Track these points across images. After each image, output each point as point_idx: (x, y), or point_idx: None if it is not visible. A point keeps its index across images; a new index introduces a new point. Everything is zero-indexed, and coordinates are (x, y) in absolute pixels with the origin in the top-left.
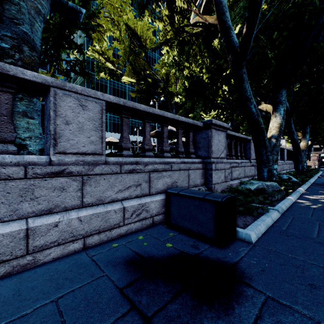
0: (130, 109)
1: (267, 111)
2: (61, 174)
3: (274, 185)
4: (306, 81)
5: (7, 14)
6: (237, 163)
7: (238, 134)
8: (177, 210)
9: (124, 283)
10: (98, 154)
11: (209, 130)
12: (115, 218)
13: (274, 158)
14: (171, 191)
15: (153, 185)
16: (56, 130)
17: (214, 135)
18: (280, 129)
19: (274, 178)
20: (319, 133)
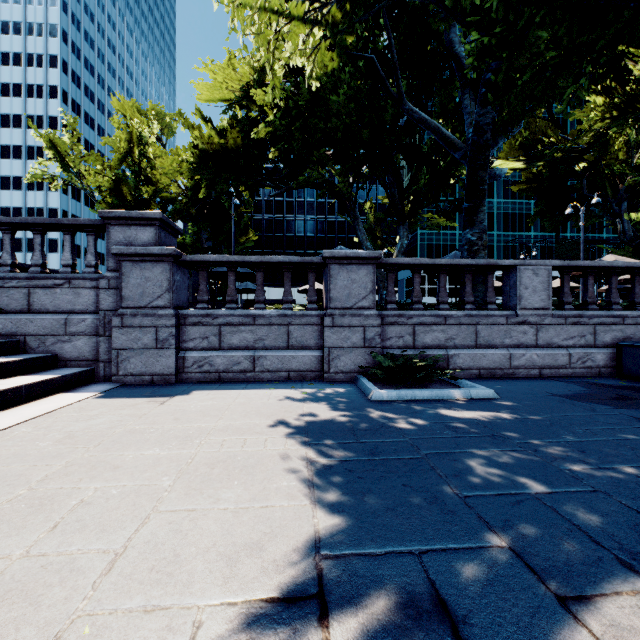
0: (572, 268)
1: None
2: (523, 323)
3: None
4: None
5: (478, 220)
6: None
7: None
8: (632, 361)
9: (587, 386)
10: (546, 309)
11: None
12: (562, 360)
13: None
14: (624, 343)
15: (598, 337)
16: (520, 294)
17: None
18: None
19: None
20: None
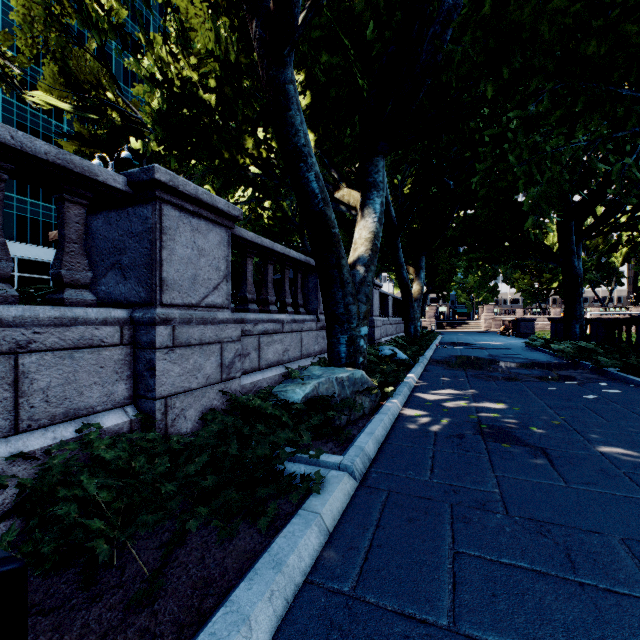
0: None
1: (351, 204)
2: None
3: (357, 378)
4: (421, 178)
5: None
6: (278, 323)
7: (284, 249)
8: None
9: None
10: None
11: (152, 206)
12: None
13: (361, 311)
14: None
15: None
16: None
17: (174, 227)
18: (373, 245)
19: (360, 359)
20: (437, 274)
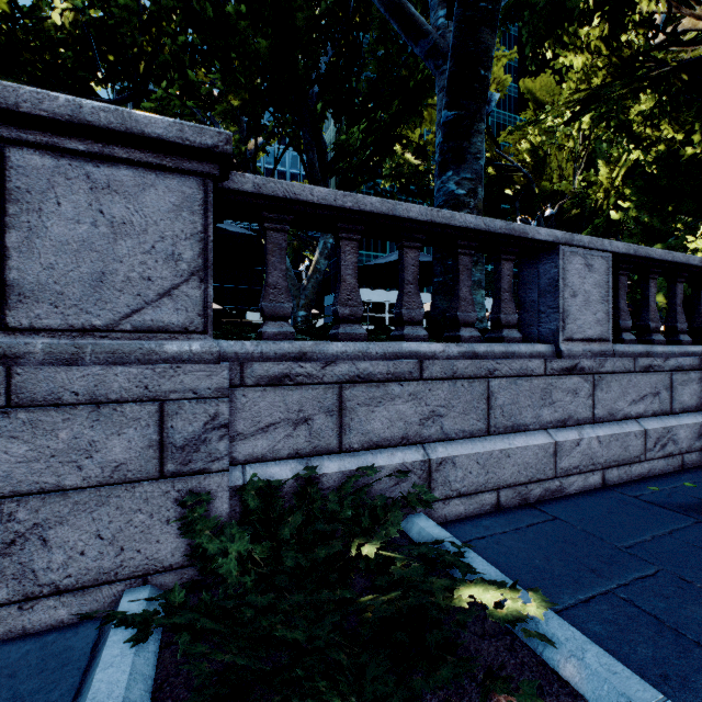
0: (639, 260)
1: None
2: (573, 371)
3: None
4: None
5: (472, 150)
6: None
7: None
8: None
9: None
10: (604, 340)
11: None
12: (634, 446)
13: None
14: None
15: (675, 395)
16: (564, 307)
17: None
18: None
19: None
20: None
